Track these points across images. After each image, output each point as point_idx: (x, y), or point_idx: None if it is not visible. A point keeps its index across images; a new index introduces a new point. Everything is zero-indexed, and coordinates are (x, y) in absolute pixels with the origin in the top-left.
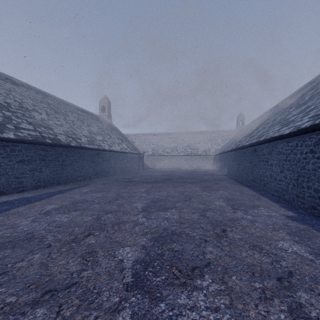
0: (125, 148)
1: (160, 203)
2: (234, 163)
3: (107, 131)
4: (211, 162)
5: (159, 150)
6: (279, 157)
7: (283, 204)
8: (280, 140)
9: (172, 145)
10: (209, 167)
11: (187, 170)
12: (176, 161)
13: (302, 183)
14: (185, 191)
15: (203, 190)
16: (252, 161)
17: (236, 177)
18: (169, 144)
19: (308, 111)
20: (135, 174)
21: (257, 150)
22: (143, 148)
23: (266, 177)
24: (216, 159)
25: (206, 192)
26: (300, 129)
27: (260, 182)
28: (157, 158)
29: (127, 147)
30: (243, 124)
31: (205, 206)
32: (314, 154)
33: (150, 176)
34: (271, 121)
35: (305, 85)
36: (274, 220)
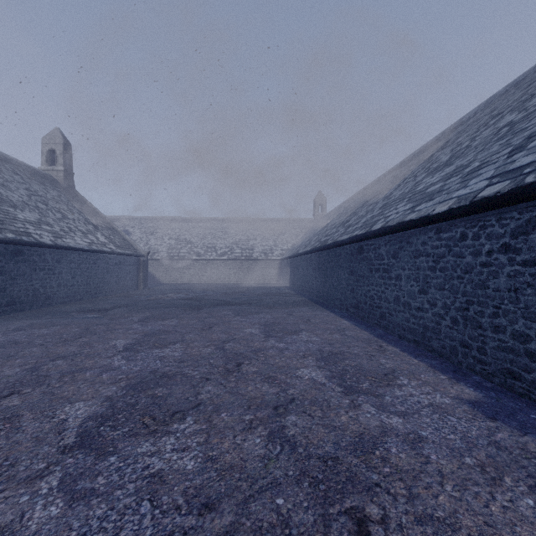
0: (103, 242)
1: (154, 394)
2: (318, 273)
3: (56, 203)
4: (276, 272)
5: (181, 249)
6: (416, 262)
7: (434, 362)
8: (419, 228)
9: (207, 240)
10: (272, 281)
11: (235, 287)
12: (214, 270)
13: (478, 317)
14: (228, 340)
15: (268, 333)
16: (355, 271)
17: (321, 298)
18: (201, 238)
19: (471, 171)
20: (124, 299)
21: (366, 249)
22: (150, 246)
23: (385, 302)
24: (284, 267)
25: (274, 338)
26: (479, 199)
27: (371, 311)
28: (177, 264)
29: (107, 241)
30: (324, 211)
31: (278, 389)
32: (515, 255)
33: (156, 301)
34: (380, 199)
35: (420, 149)
36: (458, 427)
